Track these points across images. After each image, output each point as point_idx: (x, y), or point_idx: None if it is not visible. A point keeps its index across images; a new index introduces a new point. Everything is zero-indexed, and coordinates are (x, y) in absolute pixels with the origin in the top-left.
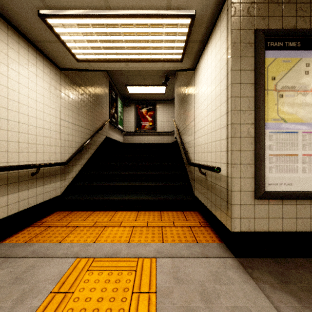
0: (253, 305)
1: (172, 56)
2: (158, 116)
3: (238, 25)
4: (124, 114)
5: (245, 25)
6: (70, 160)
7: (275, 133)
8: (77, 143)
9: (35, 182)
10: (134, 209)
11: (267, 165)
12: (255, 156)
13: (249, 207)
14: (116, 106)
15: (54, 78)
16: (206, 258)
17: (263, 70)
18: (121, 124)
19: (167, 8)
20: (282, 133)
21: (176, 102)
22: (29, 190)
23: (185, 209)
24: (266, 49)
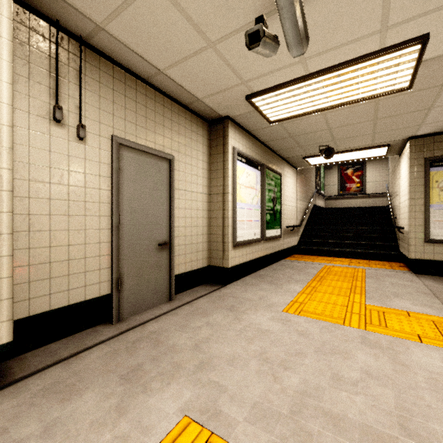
0: (409, 278)
1: (377, 156)
2: (367, 176)
3: (413, 157)
4: (325, 178)
5: (418, 156)
6: (301, 224)
7: (437, 210)
8: (301, 213)
9: (291, 234)
10: (347, 257)
11: (432, 226)
12: (424, 221)
13: (421, 247)
14: (319, 173)
15: (295, 176)
16: (395, 272)
17: (428, 179)
18: (323, 188)
19: (372, 146)
20: (442, 210)
21: (389, 167)
22: (290, 238)
23: (391, 261)
24: (431, 167)
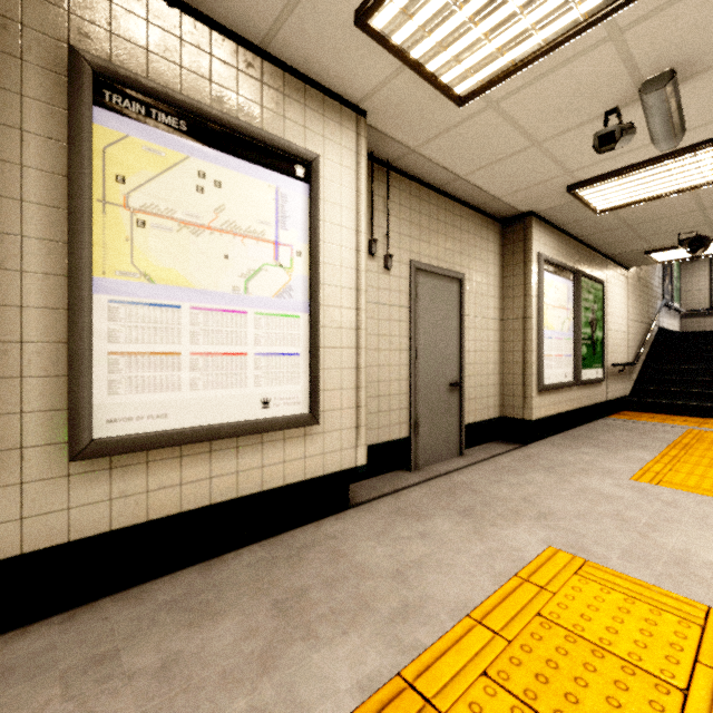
0: None
1: None
2: None
3: None
4: (680, 278)
5: None
6: (637, 361)
7: None
8: (636, 342)
9: (618, 378)
10: None
11: None
12: None
13: None
14: (670, 271)
15: (625, 282)
16: None
17: None
18: (676, 298)
19: None
20: None
21: None
22: (617, 384)
23: None
24: None
